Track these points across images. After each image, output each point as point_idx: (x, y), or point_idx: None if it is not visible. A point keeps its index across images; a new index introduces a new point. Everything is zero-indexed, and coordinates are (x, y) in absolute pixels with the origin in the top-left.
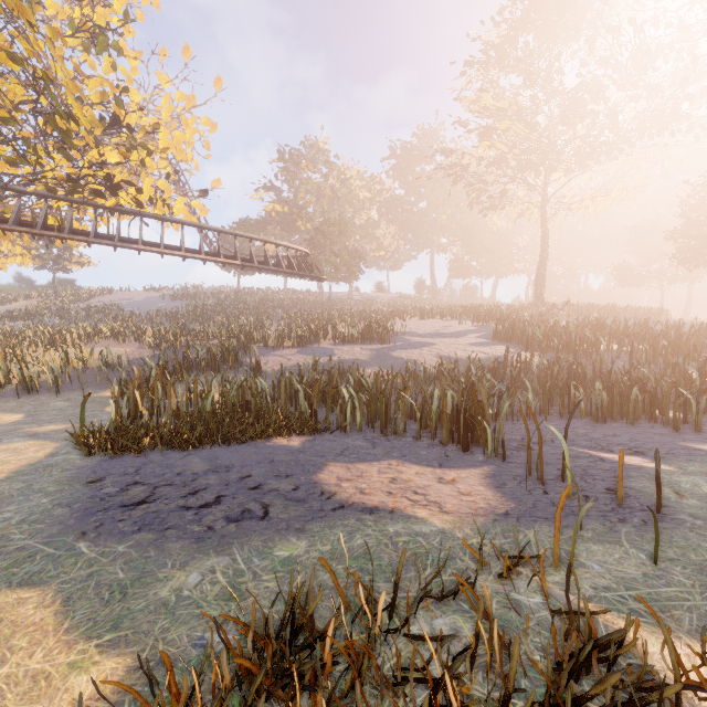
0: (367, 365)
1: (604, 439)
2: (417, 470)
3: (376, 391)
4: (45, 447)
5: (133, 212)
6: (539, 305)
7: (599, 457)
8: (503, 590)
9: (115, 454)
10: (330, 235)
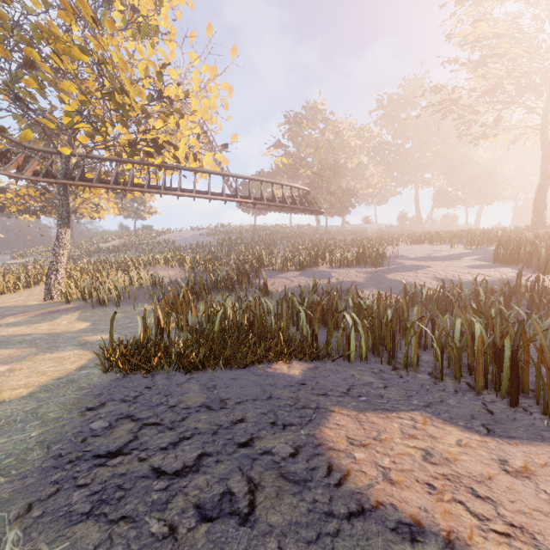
0: (363, 286)
1: None
2: (456, 435)
3: (377, 315)
4: (82, 358)
5: (173, 167)
6: (539, 227)
7: None
8: None
9: (127, 372)
10: (327, 178)
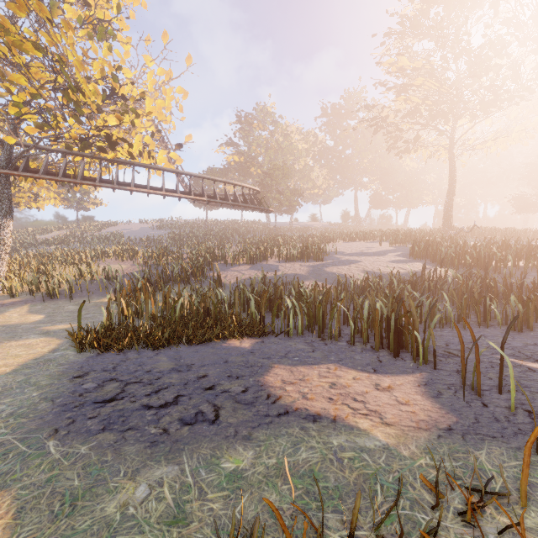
0: (305, 278)
1: (526, 347)
2: (353, 374)
3: (313, 300)
4: (51, 344)
5: (127, 162)
6: (447, 229)
7: (527, 367)
8: (468, 535)
9: (101, 351)
10: (276, 178)
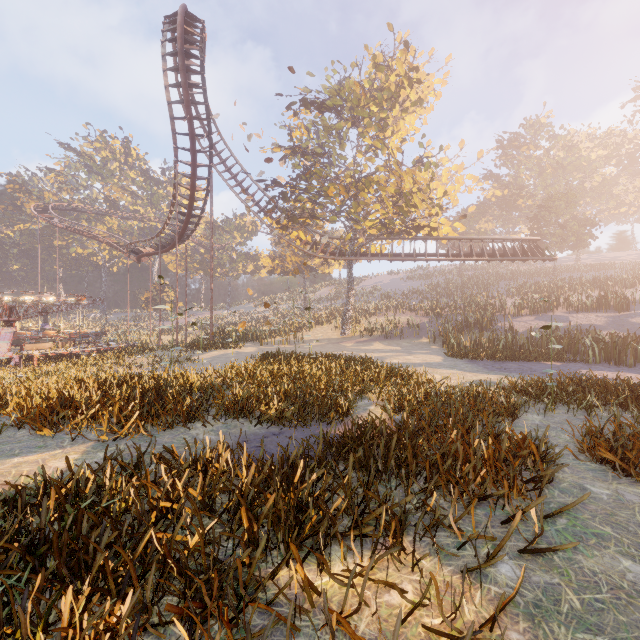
0: (602, 328)
1: None
2: (636, 375)
3: (611, 344)
4: (437, 356)
5: (422, 238)
6: None
7: None
8: None
9: (471, 360)
10: (556, 210)
